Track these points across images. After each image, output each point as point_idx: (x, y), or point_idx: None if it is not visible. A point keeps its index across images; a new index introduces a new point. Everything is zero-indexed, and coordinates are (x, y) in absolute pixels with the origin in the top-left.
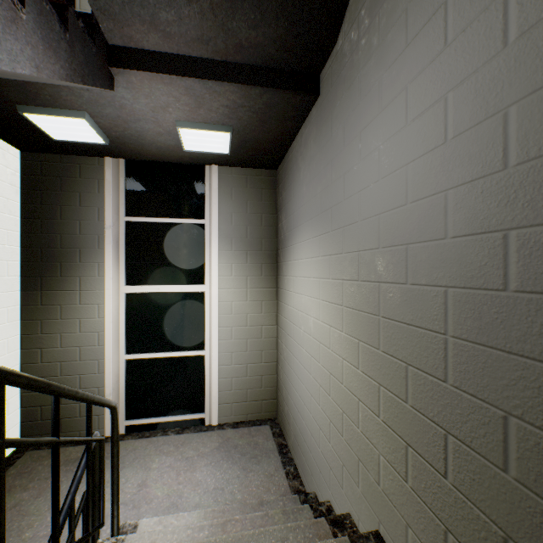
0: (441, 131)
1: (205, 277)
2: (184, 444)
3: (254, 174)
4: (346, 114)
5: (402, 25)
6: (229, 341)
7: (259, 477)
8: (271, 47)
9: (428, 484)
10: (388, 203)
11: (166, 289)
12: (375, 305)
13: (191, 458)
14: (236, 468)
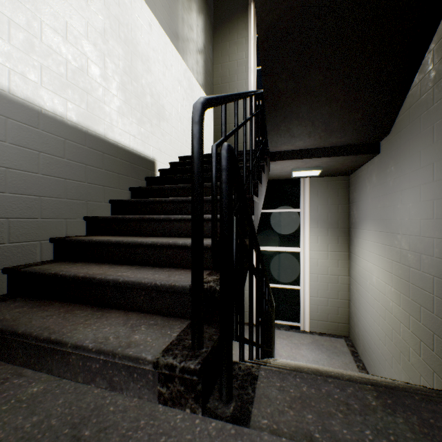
0: (431, 213)
1: (300, 243)
2: (291, 336)
3: (333, 180)
4: (394, 176)
5: (418, 157)
6: (316, 283)
7: (338, 362)
8: (349, 141)
9: (427, 355)
10: (412, 232)
11: (278, 249)
12: (407, 277)
13: (296, 343)
14: (324, 355)
